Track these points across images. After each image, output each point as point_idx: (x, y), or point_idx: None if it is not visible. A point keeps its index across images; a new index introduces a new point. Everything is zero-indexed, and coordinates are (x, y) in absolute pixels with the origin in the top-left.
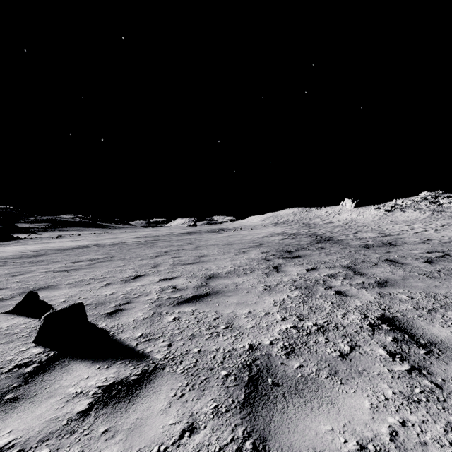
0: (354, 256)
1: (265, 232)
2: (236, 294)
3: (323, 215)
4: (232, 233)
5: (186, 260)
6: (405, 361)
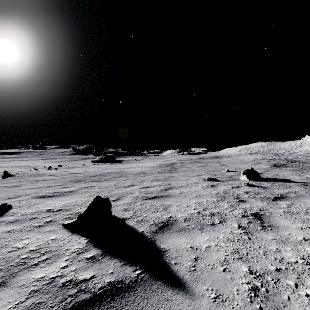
0: None
1: (250, 158)
2: (276, 171)
3: (287, 147)
4: (228, 159)
5: (238, 167)
6: None
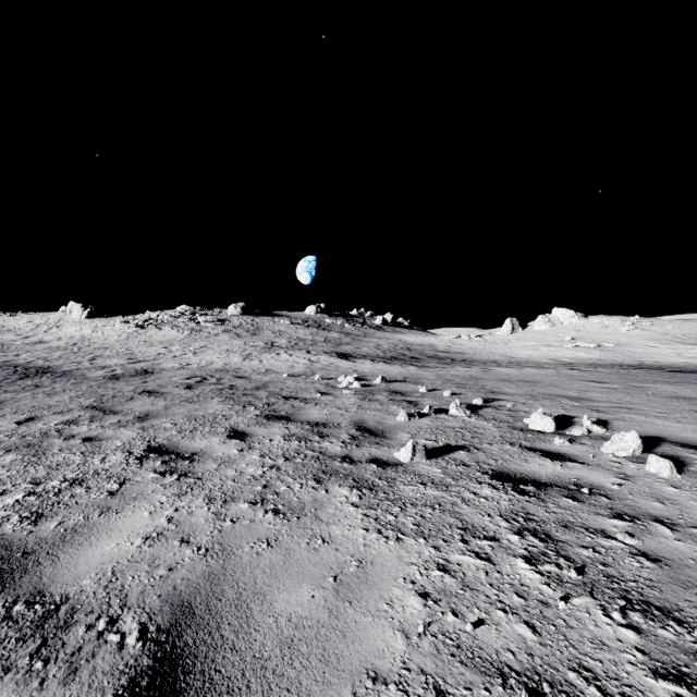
0: (98, 391)
1: None
2: None
3: (24, 327)
4: None
5: None
6: (175, 474)
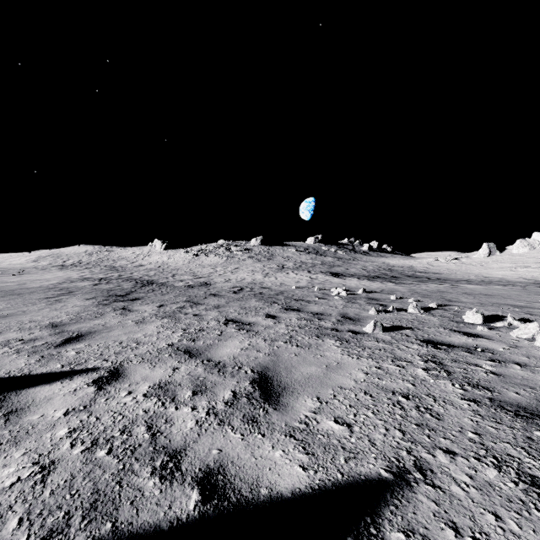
0: (186, 294)
1: (55, 278)
2: (114, 330)
3: (131, 256)
4: None
5: None
6: (244, 330)
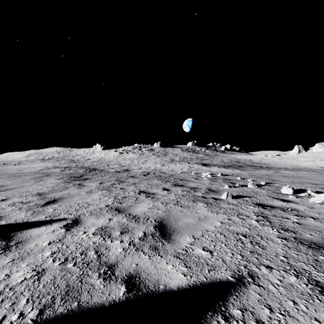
0: (115, 176)
1: (39, 166)
2: (74, 197)
3: (82, 154)
4: None
5: None
6: (150, 197)
